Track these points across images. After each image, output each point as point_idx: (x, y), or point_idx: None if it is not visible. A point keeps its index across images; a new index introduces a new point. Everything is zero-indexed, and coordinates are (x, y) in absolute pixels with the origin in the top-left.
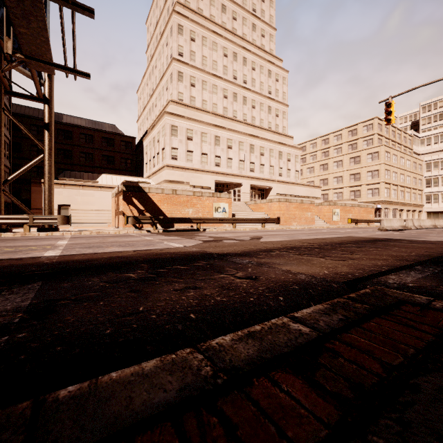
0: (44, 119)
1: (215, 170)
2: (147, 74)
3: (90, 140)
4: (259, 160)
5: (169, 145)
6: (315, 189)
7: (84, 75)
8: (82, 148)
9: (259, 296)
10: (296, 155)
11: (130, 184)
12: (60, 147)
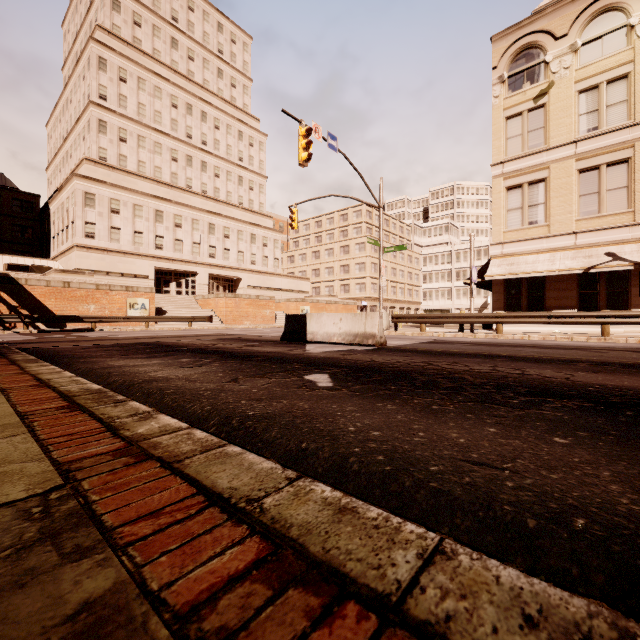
0: None
1: (156, 254)
2: (60, 106)
3: None
4: (223, 244)
5: (81, 218)
6: (302, 281)
7: None
8: None
9: None
10: (276, 239)
11: None
12: None
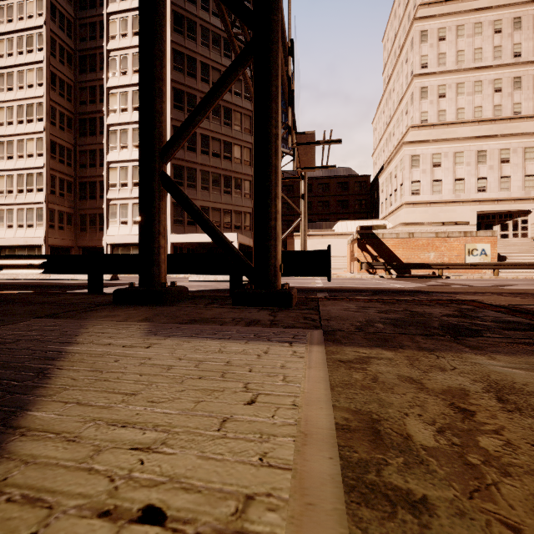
0: (301, 191)
1: (477, 198)
2: (383, 100)
3: (326, 188)
4: None
5: (408, 179)
6: None
7: (332, 167)
8: (320, 198)
9: None
10: None
11: (364, 232)
12: None
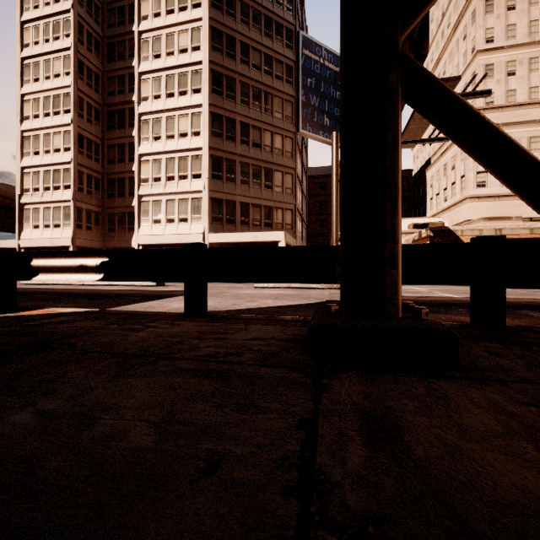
0: None
1: None
2: None
3: None
4: None
5: (472, 169)
6: None
7: (443, 139)
8: None
9: None
10: None
11: (438, 228)
12: None
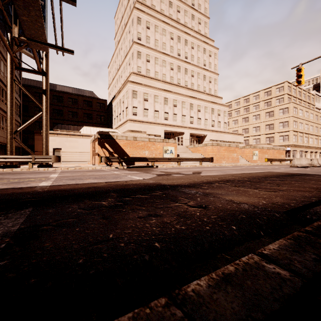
0: (42, 86)
1: (164, 123)
2: (115, 54)
3: (75, 102)
4: (197, 115)
5: (131, 104)
6: (239, 136)
7: (69, 51)
8: (70, 108)
9: (213, 225)
10: (224, 111)
11: (103, 133)
12: (55, 107)
